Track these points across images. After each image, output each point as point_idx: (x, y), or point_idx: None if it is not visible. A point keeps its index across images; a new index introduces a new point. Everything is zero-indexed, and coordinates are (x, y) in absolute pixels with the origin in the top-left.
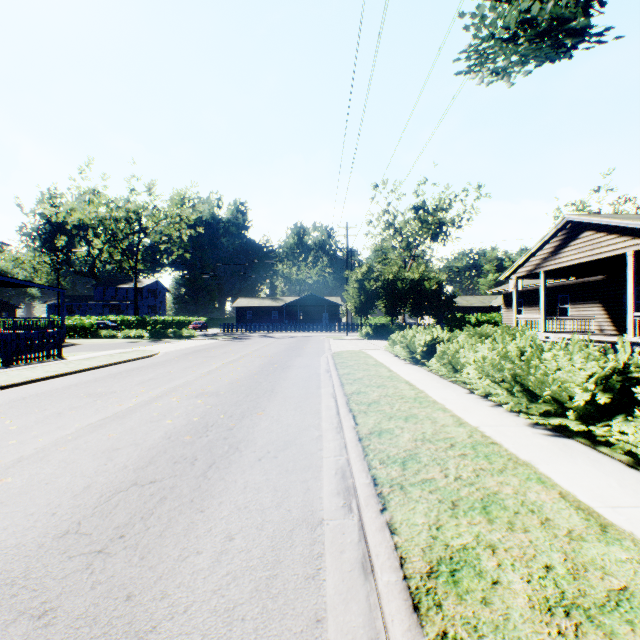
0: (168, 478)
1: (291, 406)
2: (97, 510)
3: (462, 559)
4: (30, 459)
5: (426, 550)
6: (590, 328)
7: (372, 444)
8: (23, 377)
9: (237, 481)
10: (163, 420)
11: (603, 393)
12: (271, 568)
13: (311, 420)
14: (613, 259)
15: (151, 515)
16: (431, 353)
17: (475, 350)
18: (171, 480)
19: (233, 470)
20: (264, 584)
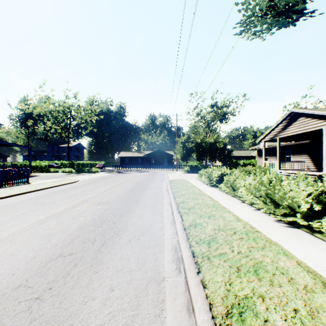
0: (79, 252)
1: (147, 209)
2: (38, 272)
3: (245, 305)
4: (4, 240)
5: (224, 299)
6: (302, 167)
7: (191, 232)
8: (7, 193)
9: (117, 254)
10: (79, 217)
11: (317, 204)
12: (135, 309)
13: (158, 217)
14: (315, 132)
15: (68, 275)
16: (221, 181)
17: (244, 179)
18: (81, 253)
19: (115, 247)
20: (130, 320)
